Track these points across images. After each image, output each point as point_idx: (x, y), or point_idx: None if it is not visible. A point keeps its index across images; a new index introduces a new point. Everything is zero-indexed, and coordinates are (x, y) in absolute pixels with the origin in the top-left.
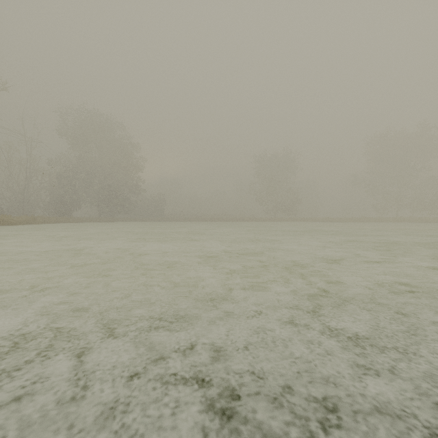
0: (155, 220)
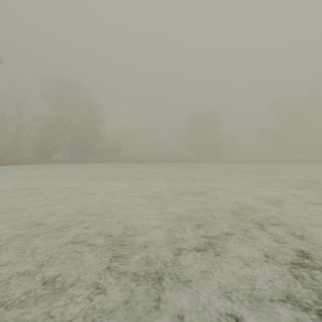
0: (113, 161)
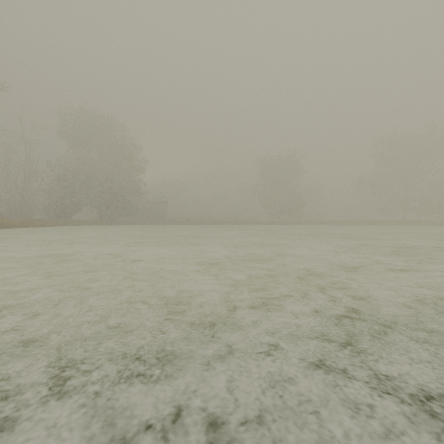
0: (156, 222)
